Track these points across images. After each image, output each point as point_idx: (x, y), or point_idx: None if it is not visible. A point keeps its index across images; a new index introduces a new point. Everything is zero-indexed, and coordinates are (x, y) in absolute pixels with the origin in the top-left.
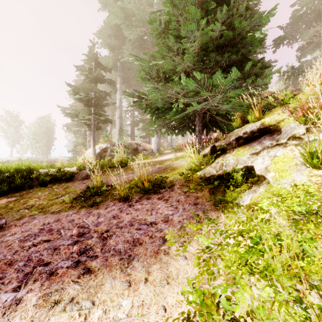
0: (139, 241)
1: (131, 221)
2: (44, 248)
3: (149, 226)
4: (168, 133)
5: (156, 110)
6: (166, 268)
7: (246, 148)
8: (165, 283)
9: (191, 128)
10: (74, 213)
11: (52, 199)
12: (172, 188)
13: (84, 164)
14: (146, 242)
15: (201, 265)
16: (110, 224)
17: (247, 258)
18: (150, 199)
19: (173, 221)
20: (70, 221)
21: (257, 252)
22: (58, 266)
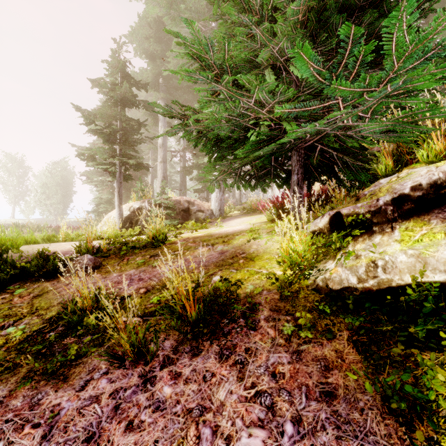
0: None
1: None
2: None
3: None
4: (238, 186)
5: (217, 143)
6: None
7: (432, 224)
8: None
9: (281, 176)
10: None
11: None
12: (253, 320)
13: (88, 243)
14: None
15: None
16: None
17: None
18: (199, 358)
19: None
20: None
21: None
22: None
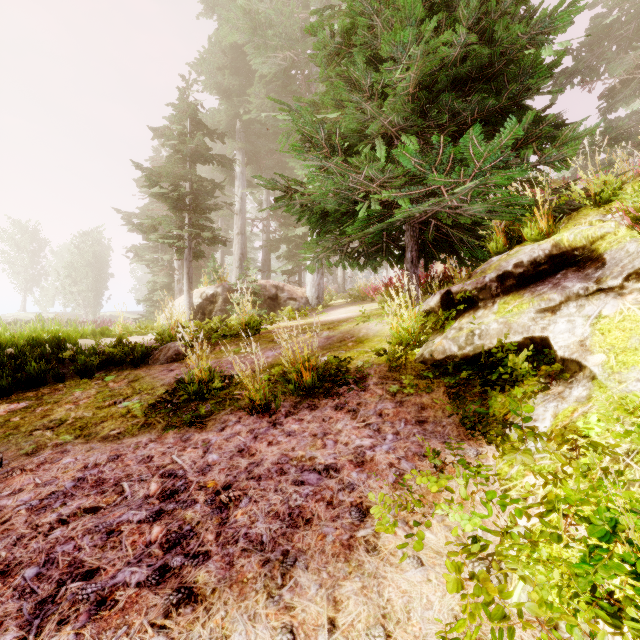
0: (303, 515)
1: (280, 463)
2: (84, 531)
3: (323, 475)
4: (344, 265)
5: (323, 217)
6: (378, 592)
7: (524, 297)
8: (381, 636)
9: (394, 254)
10: (152, 439)
11: (103, 406)
12: (363, 385)
13: (171, 330)
14: (321, 518)
15: (467, 589)
16: (234, 468)
17: (593, 581)
18: (317, 410)
19: (377, 464)
20: (144, 459)
21: (615, 563)
22: (116, 581)
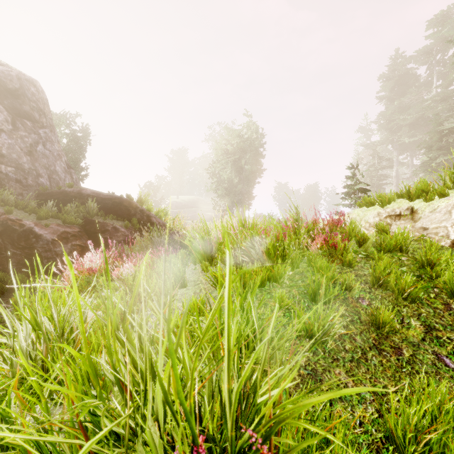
0: None
1: None
2: None
3: None
4: None
5: None
6: None
7: None
8: None
9: None
10: None
11: None
12: None
13: None
14: None
15: None
16: None
17: None
18: None
19: None
20: None
21: None
22: None
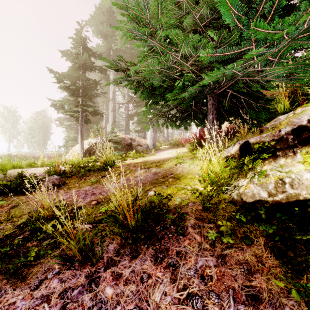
0: None
1: None
2: None
3: None
4: (167, 125)
5: (152, 91)
6: None
7: None
8: None
9: (199, 117)
10: None
11: None
12: (182, 227)
13: (56, 167)
14: None
15: None
16: None
17: None
18: (137, 260)
19: None
20: None
21: None
22: None
